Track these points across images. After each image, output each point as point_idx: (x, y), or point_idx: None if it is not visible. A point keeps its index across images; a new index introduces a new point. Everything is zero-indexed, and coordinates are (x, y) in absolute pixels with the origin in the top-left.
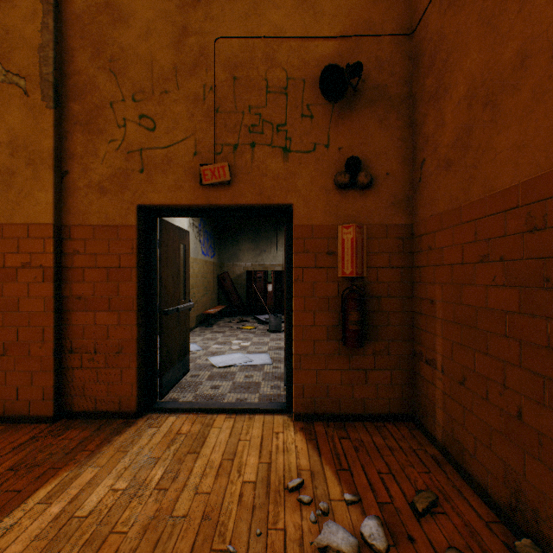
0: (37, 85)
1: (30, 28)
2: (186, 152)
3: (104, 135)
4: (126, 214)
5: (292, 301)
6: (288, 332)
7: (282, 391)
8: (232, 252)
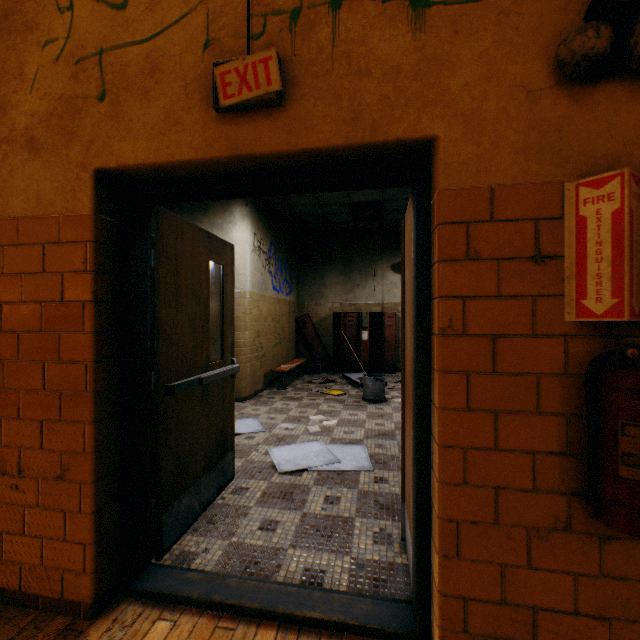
0: None
1: None
2: (187, 44)
3: (35, 32)
4: (73, 191)
5: (429, 378)
6: (419, 452)
7: (396, 554)
8: (314, 288)
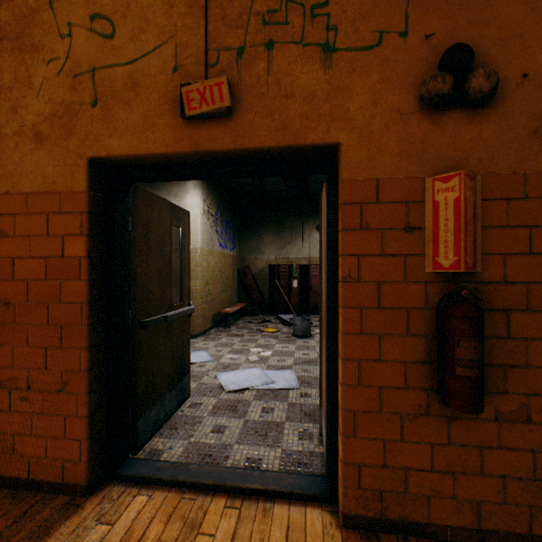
0: None
1: None
2: (160, 67)
3: (41, 52)
4: (72, 173)
5: (336, 313)
6: (329, 365)
7: (315, 446)
8: (253, 245)
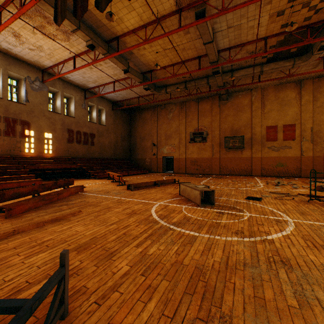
0: (309, 141)
1: (308, 135)
2: None
3: (318, 146)
4: (321, 155)
5: None
6: None
7: None
8: None
